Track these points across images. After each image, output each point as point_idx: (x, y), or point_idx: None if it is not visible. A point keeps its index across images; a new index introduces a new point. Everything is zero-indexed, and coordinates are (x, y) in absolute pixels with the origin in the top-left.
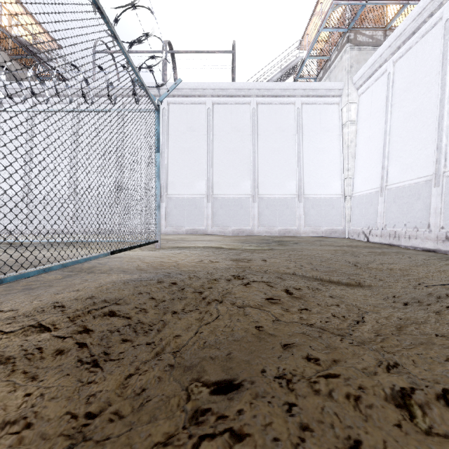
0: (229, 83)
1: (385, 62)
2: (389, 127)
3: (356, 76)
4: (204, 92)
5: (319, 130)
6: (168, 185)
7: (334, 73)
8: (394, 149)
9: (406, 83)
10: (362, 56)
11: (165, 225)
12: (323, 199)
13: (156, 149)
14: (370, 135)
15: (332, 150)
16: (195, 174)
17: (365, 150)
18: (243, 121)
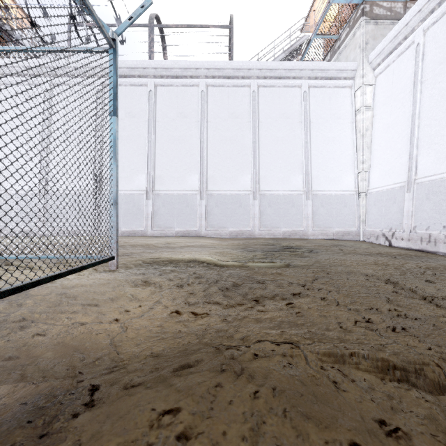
0: (225, 61)
1: (412, 31)
2: (419, 108)
3: (372, 54)
4: (197, 73)
5: (329, 117)
6: (155, 180)
7: (344, 53)
8: (426, 134)
9: (443, 53)
10: (379, 31)
11: (151, 226)
12: (333, 196)
13: (110, 111)
14: (392, 121)
15: (344, 140)
16: (186, 167)
17: (385, 138)
18: (242, 106)
